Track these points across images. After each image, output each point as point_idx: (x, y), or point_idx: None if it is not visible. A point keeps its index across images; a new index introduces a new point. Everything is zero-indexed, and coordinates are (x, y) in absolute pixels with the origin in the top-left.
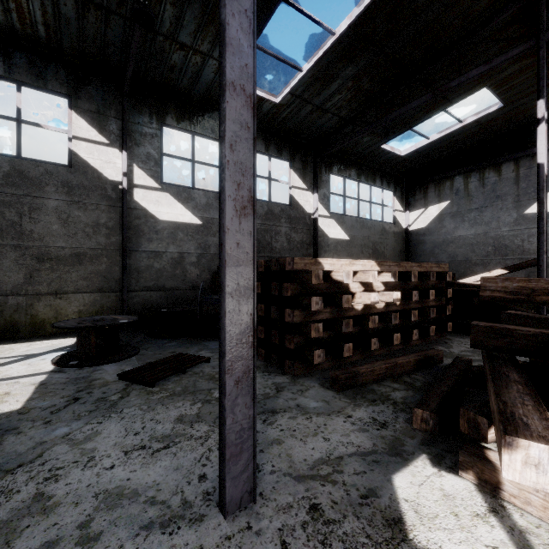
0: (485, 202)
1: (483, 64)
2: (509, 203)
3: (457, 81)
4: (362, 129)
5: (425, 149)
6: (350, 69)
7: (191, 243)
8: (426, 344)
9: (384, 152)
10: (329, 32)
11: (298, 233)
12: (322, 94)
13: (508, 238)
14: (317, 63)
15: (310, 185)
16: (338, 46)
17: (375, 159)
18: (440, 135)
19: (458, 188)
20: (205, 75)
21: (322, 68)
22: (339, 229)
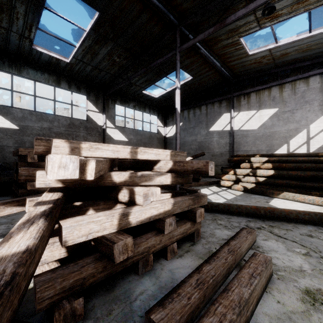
0: (195, 124)
1: (161, 58)
2: (204, 125)
3: (153, 64)
4: (121, 82)
5: (167, 95)
6: (104, 50)
7: (10, 140)
8: None
9: (146, 95)
10: (82, 29)
11: (93, 136)
12: (94, 61)
13: (203, 142)
14: (83, 44)
15: (101, 110)
16: (90, 37)
17: (143, 98)
18: (171, 89)
19: (185, 116)
20: (12, 41)
21: (87, 47)
22: (121, 135)
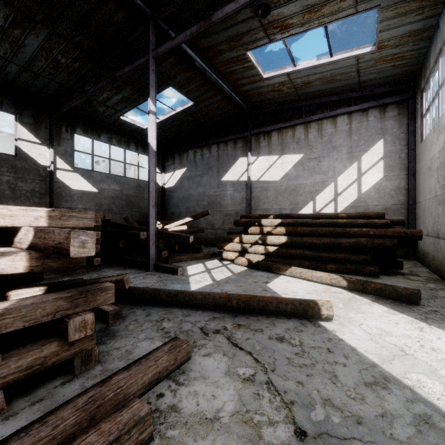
0: (204, 171)
1: (130, 65)
2: (215, 173)
3: (119, 74)
4: (76, 97)
5: (161, 126)
6: (33, 40)
7: None
8: (62, 277)
9: (128, 123)
10: None
11: (28, 183)
12: (19, 56)
13: (214, 196)
14: None
15: (45, 140)
16: None
17: (124, 128)
18: (165, 117)
19: (191, 159)
20: None
21: None
22: (85, 182)
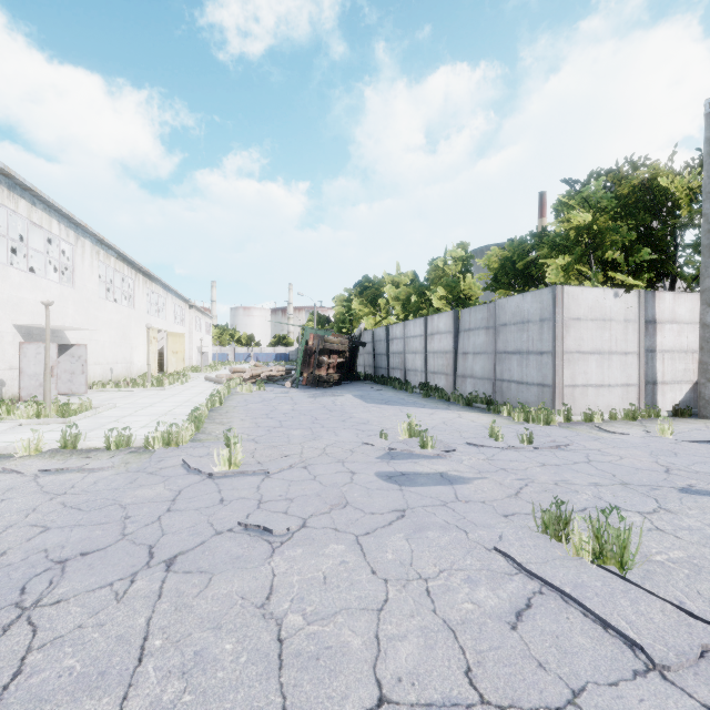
0: None
1: None
2: None
3: None
4: None
5: None
6: None
7: None
8: None
9: None
10: None
11: None
12: None
13: None
14: None
15: None
16: None
17: None
18: None
19: None
20: None
21: None
22: None
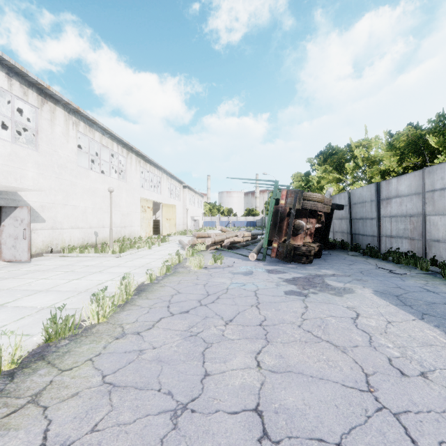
0: None
1: None
2: None
3: None
4: None
5: None
6: None
7: None
8: None
9: None
10: None
11: None
12: None
13: None
14: None
15: None
16: None
17: None
18: None
19: None
20: None
21: None
22: None
